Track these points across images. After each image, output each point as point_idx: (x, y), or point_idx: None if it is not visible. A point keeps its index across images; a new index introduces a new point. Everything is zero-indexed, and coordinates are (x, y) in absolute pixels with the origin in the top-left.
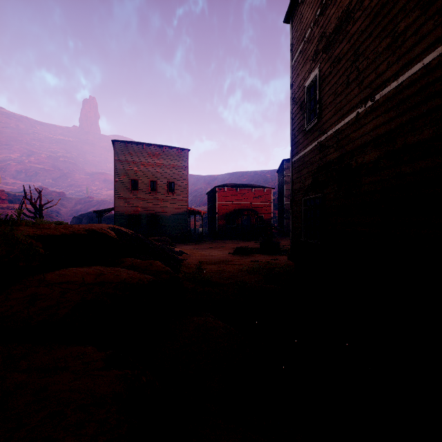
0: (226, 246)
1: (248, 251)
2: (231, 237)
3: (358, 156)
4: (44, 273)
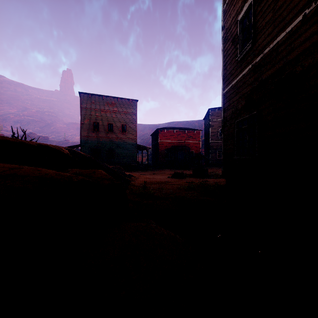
0: (165, 172)
1: (184, 175)
2: (169, 167)
3: (304, 59)
4: None
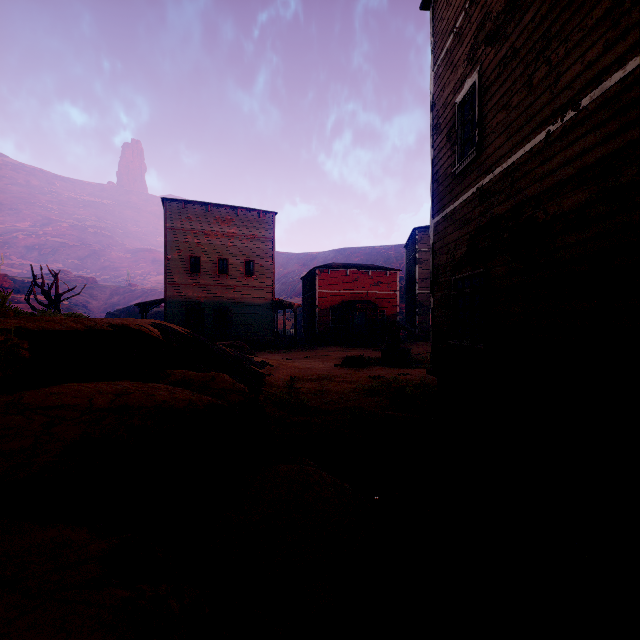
0: (330, 354)
1: (364, 361)
2: (338, 343)
3: (548, 203)
4: (24, 390)
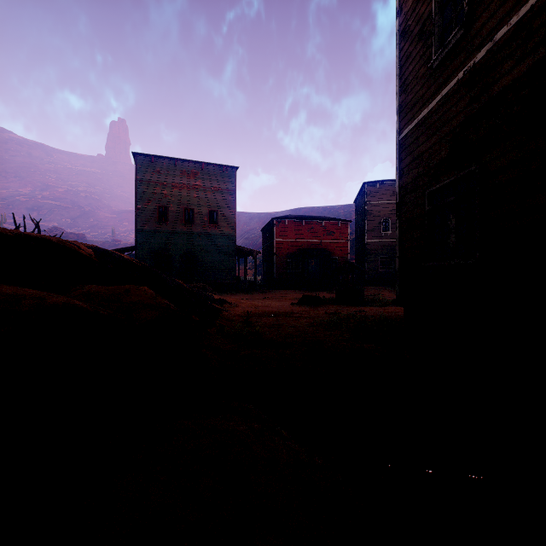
0: (287, 296)
1: (320, 300)
2: (294, 287)
3: None
4: None
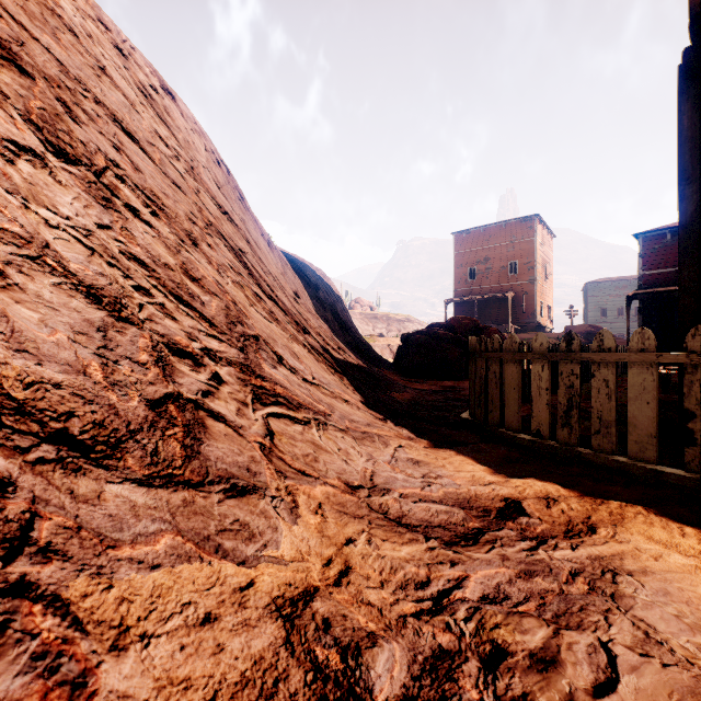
0: None
1: None
2: None
3: None
4: None
